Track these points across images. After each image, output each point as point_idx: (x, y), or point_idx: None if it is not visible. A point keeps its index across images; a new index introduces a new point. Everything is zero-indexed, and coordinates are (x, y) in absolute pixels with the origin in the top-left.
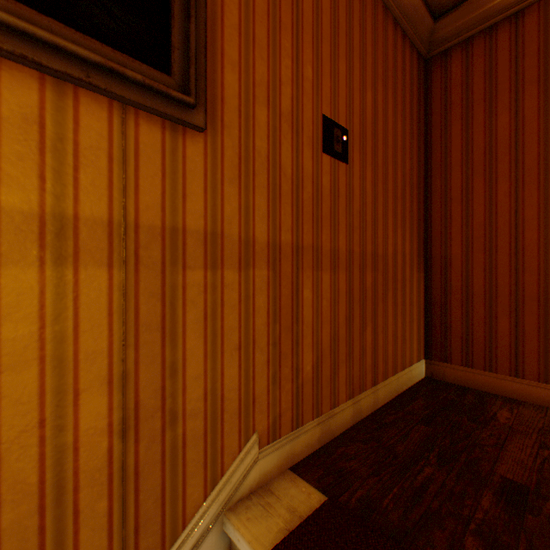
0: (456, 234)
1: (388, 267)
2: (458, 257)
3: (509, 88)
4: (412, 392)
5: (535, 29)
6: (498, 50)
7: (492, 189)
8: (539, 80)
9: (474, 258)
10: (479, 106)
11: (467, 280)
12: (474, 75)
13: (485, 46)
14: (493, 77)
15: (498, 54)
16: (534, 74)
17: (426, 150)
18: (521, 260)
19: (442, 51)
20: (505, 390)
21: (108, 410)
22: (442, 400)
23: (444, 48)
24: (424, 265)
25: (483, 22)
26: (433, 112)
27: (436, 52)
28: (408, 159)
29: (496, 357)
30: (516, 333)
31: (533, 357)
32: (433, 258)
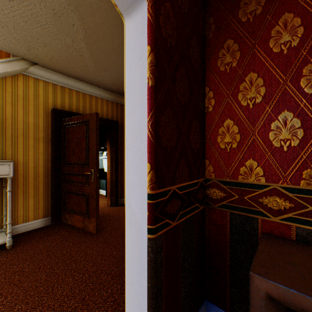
0: None
1: None
2: None
3: None
4: None
5: None
6: None
7: None
8: None
9: None
10: None
11: None
12: None
13: None
14: None
15: None
16: None
17: None
18: None
19: None
20: None
21: (6, 54)
22: None
23: None
24: None
25: None
26: None
27: None
28: None
29: None
30: None
31: None
32: None
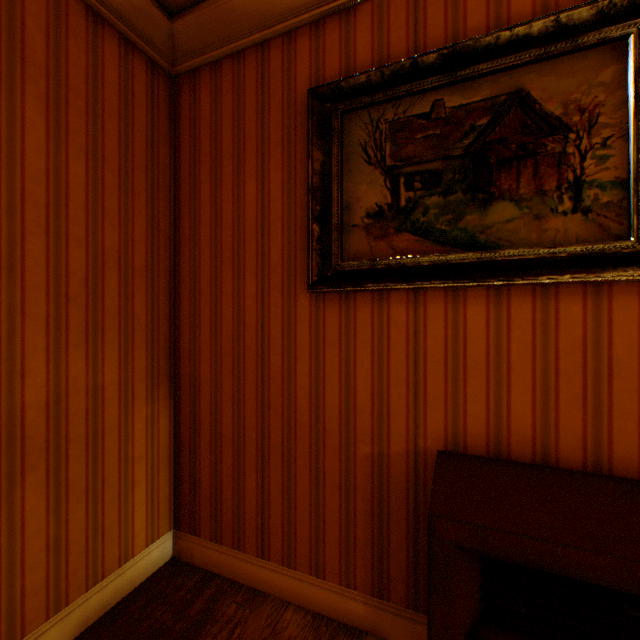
0: (207, 345)
1: (27, 429)
2: (208, 380)
3: (257, 146)
4: (105, 623)
5: (281, 73)
6: (247, 88)
7: (242, 287)
8: (284, 145)
9: (225, 383)
10: (230, 163)
11: (217, 415)
12: (225, 116)
13: (235, 79)
14: (243, 126)
15: (247, 95)
16: (280, 135)
17: (176, 213)
18: (268, 394)
19: (192, 70)
20: (253, 577)
21: None
22: (138, 639)
23: (192, 65)
24: (173, 386)
25: (229, 42)
26: (183, 157)
27: (184, 69)
28: (118, 227)
29: (245, 528)
30: (263, 495)
31: (279, 530)
32: (183, 377)
